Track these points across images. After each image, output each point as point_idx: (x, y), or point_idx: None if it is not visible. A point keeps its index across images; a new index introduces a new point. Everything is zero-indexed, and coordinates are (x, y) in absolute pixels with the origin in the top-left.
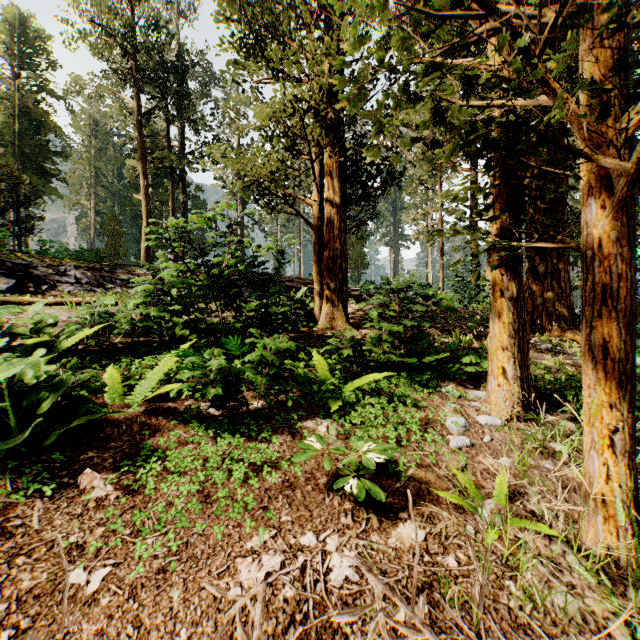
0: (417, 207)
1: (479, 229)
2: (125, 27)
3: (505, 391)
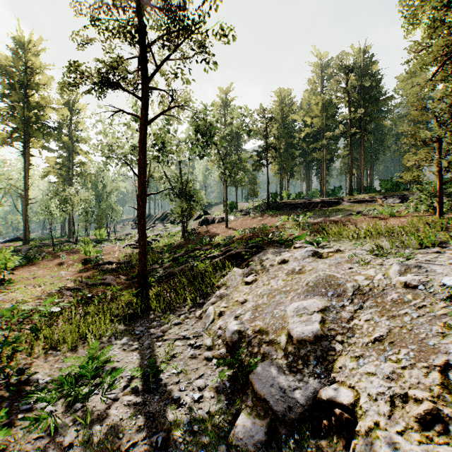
0: None
1: None
2: None
3: None
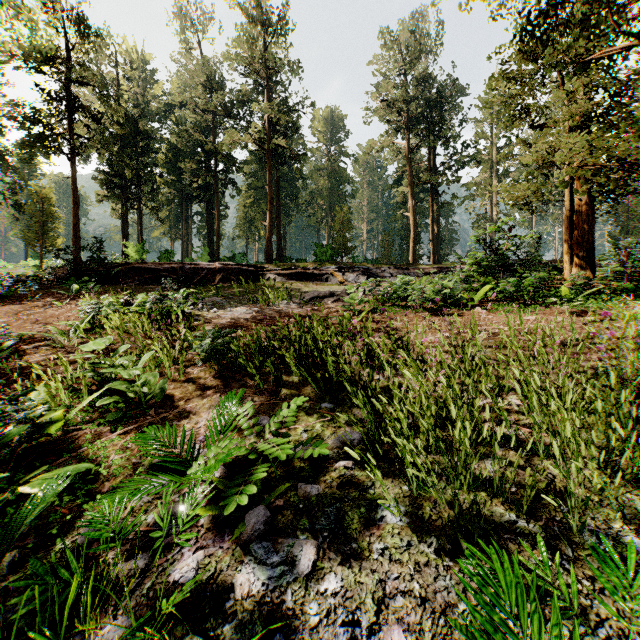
0: None
1: None
2: (402, 95)
3: None
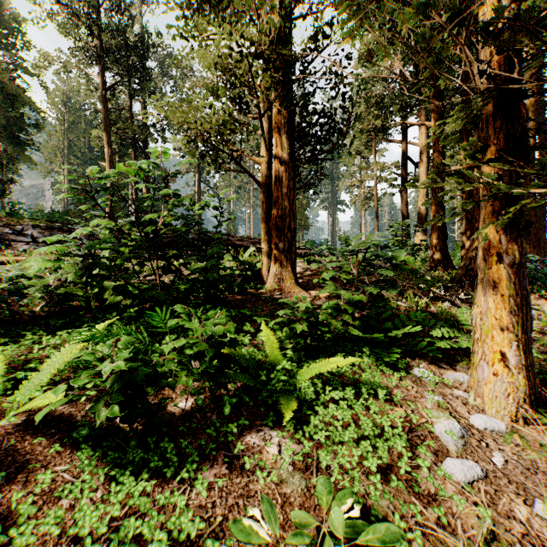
0: (352, 176)
1: (481, 173)
2: (89, 7)
3: (506, 383)
